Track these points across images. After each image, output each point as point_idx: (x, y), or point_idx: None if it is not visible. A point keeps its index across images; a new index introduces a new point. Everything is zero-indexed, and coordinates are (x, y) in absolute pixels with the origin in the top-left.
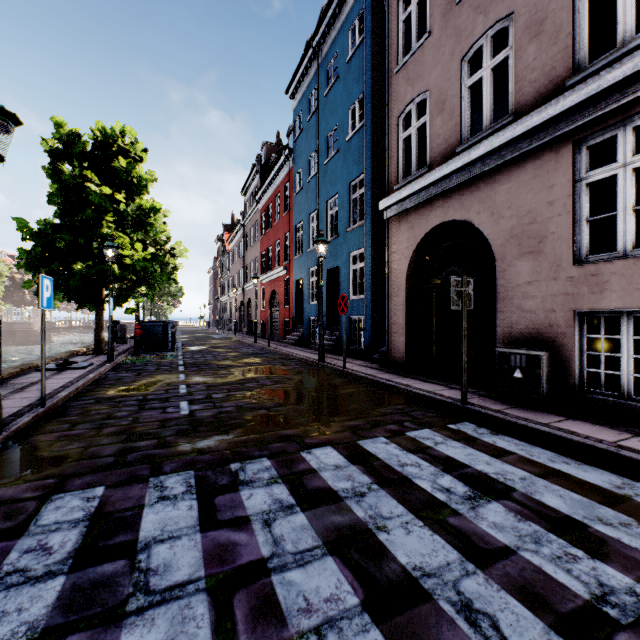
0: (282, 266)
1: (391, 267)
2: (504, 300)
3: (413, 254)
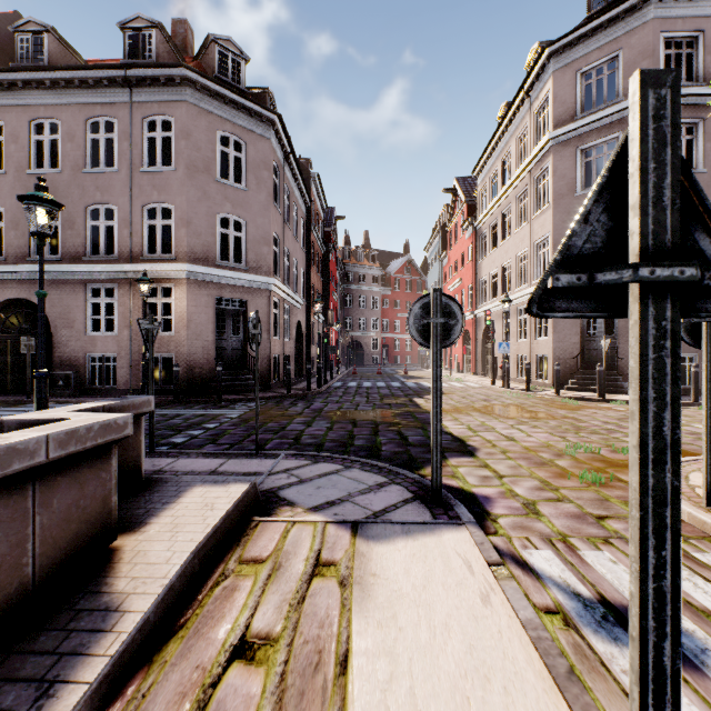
0: None
1: None
2: (57, 348)
3: None
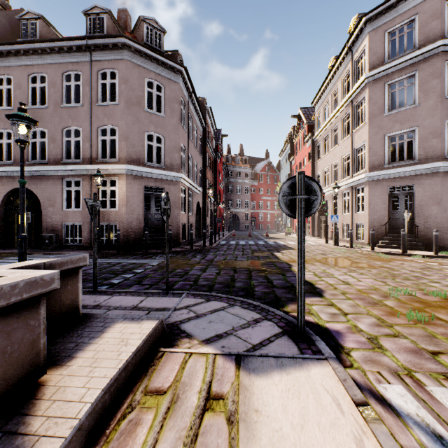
0: None
1: None
2: (44, 219)
3: (5, 196)
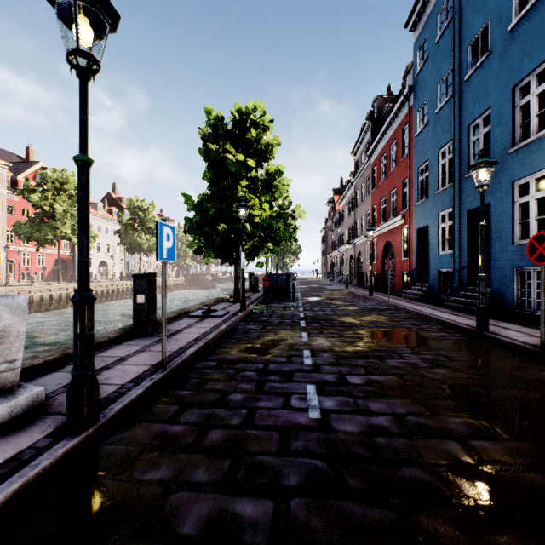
0: (399, 215)
1: None
2: None
3: None
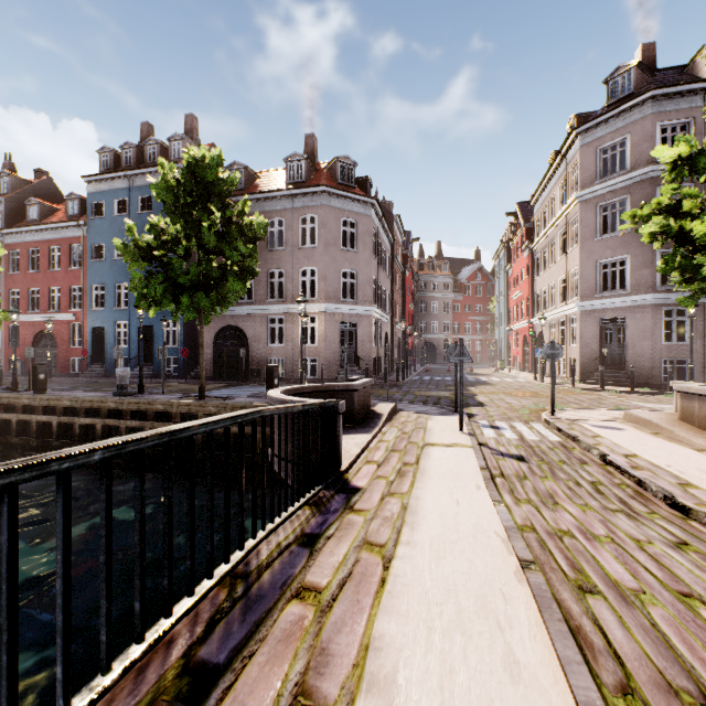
0: (71, 313)
1: (205, 336)
2: (251, 354)
3: (217, 333)
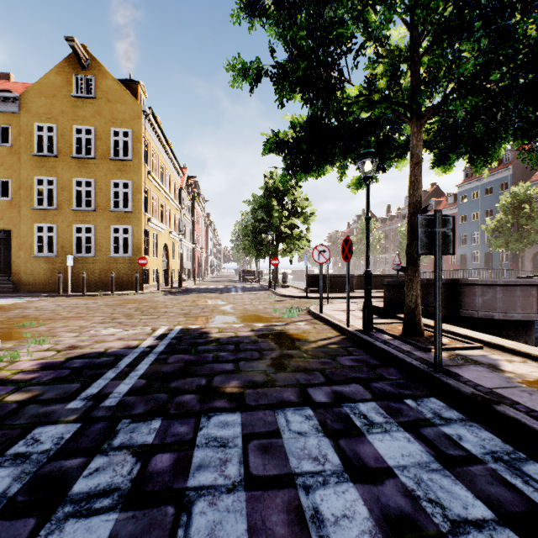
0: None
1: (525, 257)
2: None
3: (533, 255)
